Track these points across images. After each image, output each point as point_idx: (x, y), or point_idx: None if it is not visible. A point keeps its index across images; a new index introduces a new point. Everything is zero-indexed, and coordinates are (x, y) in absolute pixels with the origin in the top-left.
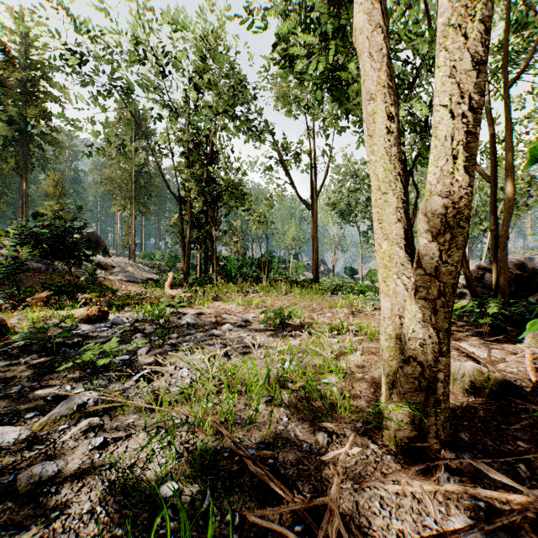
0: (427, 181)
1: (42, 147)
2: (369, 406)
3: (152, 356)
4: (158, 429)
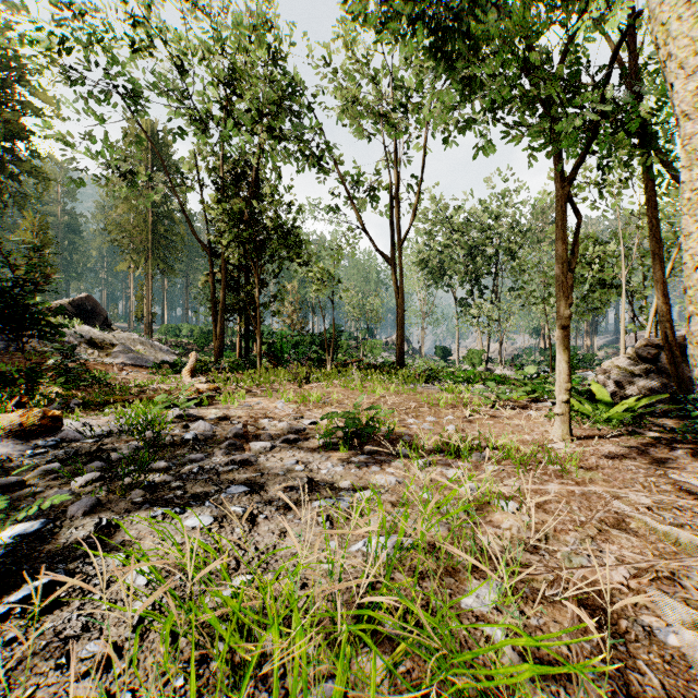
0: None
1: (19, 179)
2: None
3: (93, 522)
4: None
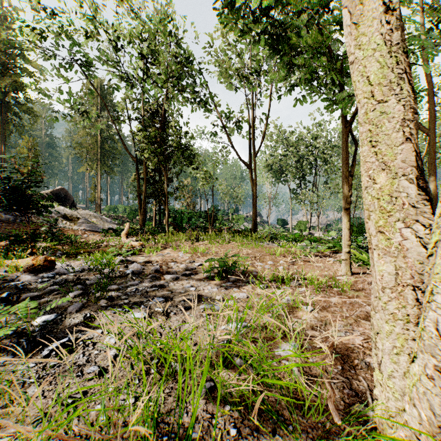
0: None
1: (19, 115)
2: (344, 398)
3: (82, 315)
4: None
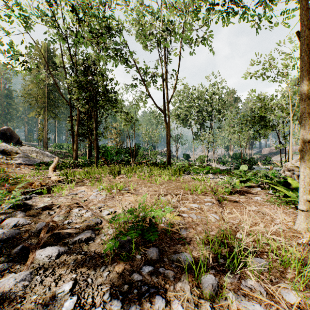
0: None
1: None
2: None
3: None
4: None
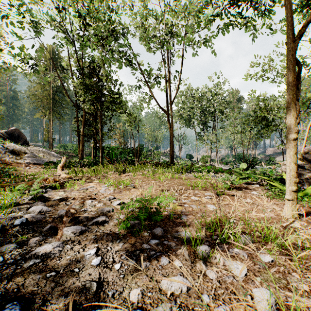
0: None
1: None
2: None
3: None
4: None
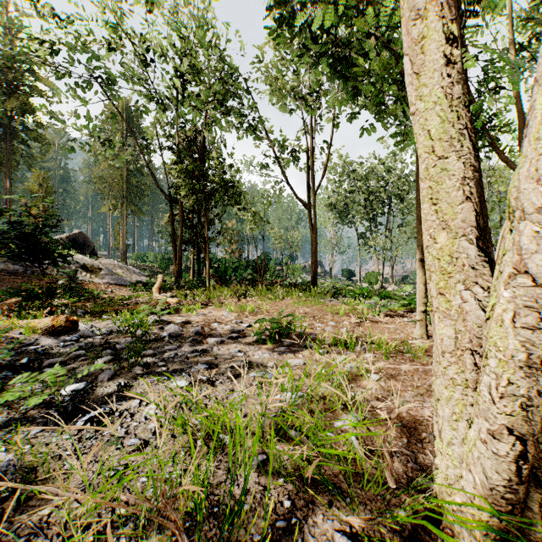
0: (539, 121)
1: (28, 144)
2: (407, 472)
3: (115, 384)
4: (83, 532)
